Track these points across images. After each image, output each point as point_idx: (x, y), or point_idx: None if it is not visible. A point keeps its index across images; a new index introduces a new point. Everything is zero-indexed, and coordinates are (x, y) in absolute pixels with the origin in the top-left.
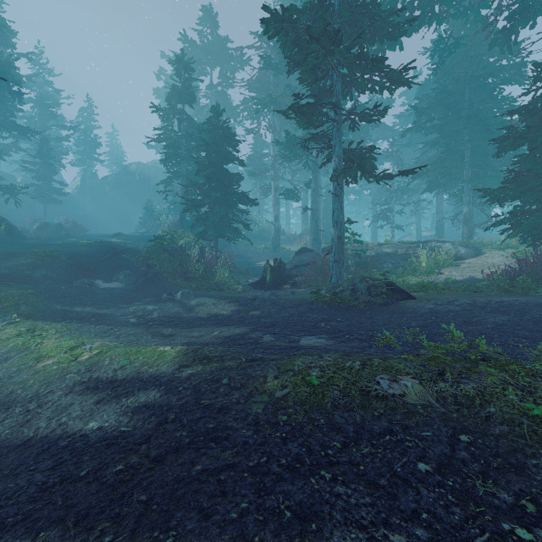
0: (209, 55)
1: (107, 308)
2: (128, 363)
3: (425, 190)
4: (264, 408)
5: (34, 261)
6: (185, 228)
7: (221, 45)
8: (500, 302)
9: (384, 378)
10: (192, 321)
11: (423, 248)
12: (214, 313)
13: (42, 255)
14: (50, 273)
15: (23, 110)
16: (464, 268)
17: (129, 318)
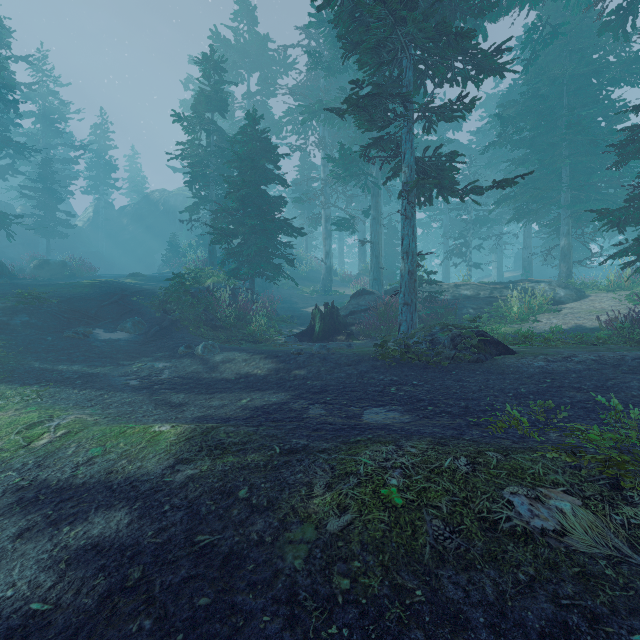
0: (246, 57)
1: (103, 366)
2: (100, 454)
3: (512, 218)
4: (307, 557)
5: (15, 304)
6: (215, 265)
7: (260, 44)
8: (639, 359)
9: (519, 496)
10: (214, 384)
11: (511, 290)
12: (245, 373)
13: (28, 297)
14: (34, 319)
15: (21, 125)
16: (566, 314)
17: (129, 379)
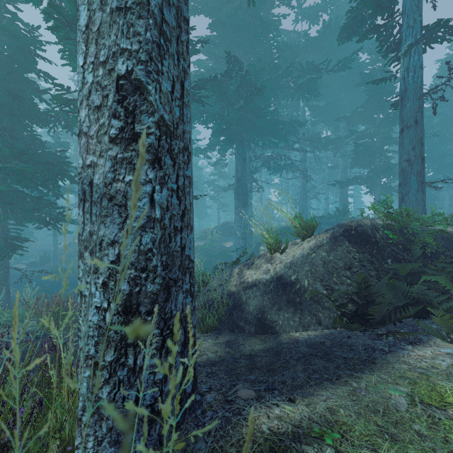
0: None
1: None
2: None
3: None
4: None
5: None
6: None
7: None
8: None
9: None
10: None
11: None
12: None
13: None
14: None
15: None
16: None
17: None
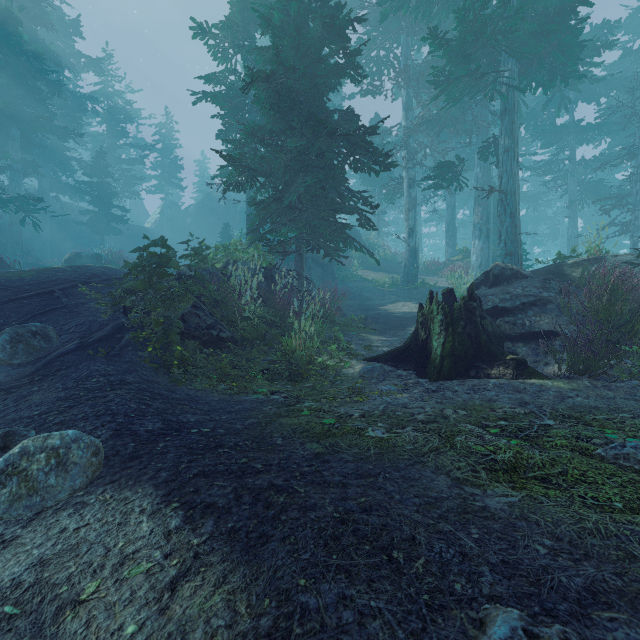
0: None
1: None
2: None
3: None
4: None
5: None
6: (255, 245)
7: None
8: None
9: None
10: None
11: None
12: None
13: None
14: None
15: (79, 119)
16: None
17: None
